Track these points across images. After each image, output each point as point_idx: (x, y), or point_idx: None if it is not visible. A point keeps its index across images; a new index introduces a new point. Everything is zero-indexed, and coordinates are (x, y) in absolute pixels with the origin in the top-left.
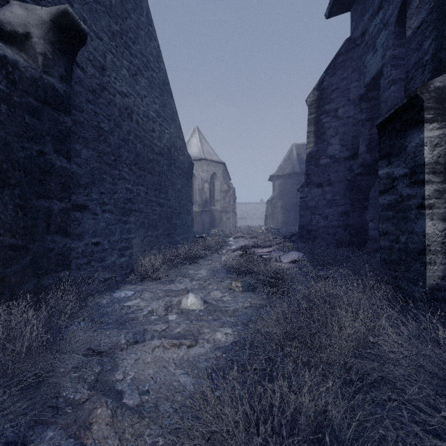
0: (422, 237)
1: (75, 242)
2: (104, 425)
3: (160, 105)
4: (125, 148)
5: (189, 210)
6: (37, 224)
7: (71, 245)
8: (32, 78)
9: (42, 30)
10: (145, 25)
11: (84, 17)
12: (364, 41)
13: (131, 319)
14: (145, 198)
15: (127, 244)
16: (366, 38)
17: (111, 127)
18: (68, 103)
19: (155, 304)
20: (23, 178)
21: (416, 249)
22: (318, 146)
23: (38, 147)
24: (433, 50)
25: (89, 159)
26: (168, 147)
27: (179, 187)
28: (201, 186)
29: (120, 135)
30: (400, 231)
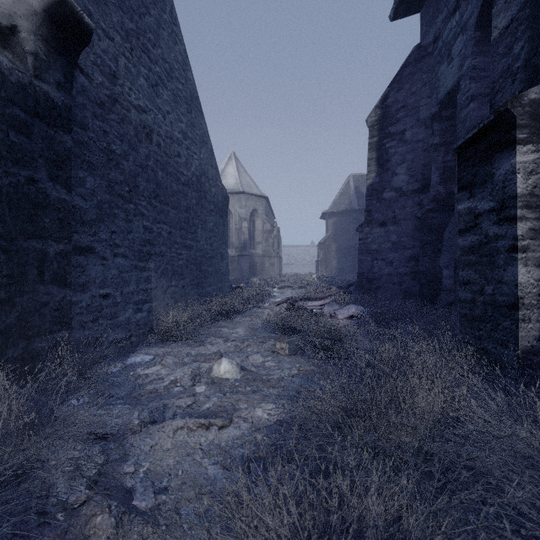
0: (514, 287)
1: (78, 294)
2: (105, 539)
3: (187, 124)
4: (143, 176)
5: (223, 254)
6: (27, 271)
7: (72, 298)
8: (19, 84)
9: (33, 23)
10: (169, 24)
11: (90, 10)
12: (436, 49)
13: (148, 392)
14: (169, 239)
15: (146, 296)
16: (439, 45)
17: (125, 149)
18: (68, 117)
19: (180, 371)
20: (6, 212)
21: (506, 302)
22: (380, 177)
23: (27, 172)
24: (526, 55)
25: (96, 189)
26: (197, 176)
27: (211, 225)
28: (238, 225)
29: (137, 160)
30: (485, 280)
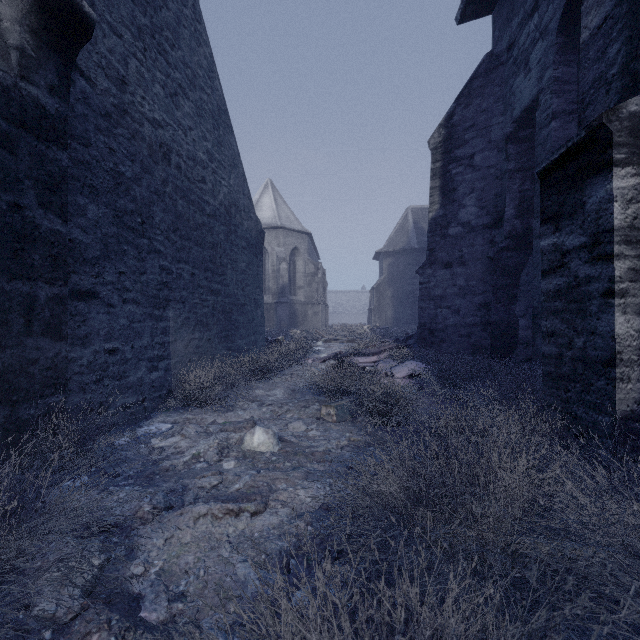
0: (610, 340)
1: (77, 348)
2: None
3: (214, 143)
4: (159, 205)
5: (257, 301)
6: (10, 320)
7: (70, 354)
8: None
9: (18, 9)
10: (191, 21)
11: None
12: (511, 57)
13: (164, 469)
14: (191, 282)
15: (163, 351)
16: (514, 53)
17: (137, 172)
18: (64, 130)
19: (204, 443)
20: None
21: (600, 358)
22: (445, 209)
23: (11, 197)
24: (623, 59)
25: (100, 220)
26: (226, 206)
27: (243, 266)
28: (276, 266)
29: (151, 185)
30: (574, 331)
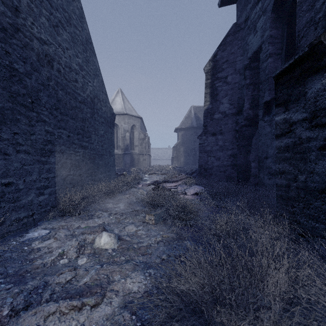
0: (324, 177)
1: None
2: None
3: (83, 60)
4: (45, 92)
5: (111, 153)
6: None
7: None
8: None
9: None
10: None
11: None
12: (246, 25)
13: (35, 267)
14: (68, 140)
15: (47, 183)
16: (248, 23)
17: (28, 69)
18: None
19: (68, 244)
20: None
21: (317, 188)
22: (212, 104)
23: None
24: None
25: None
26: (91, 98)
27: (102, 132)
28: (123, 134)
29: (39, 79)
30: (298, 171)
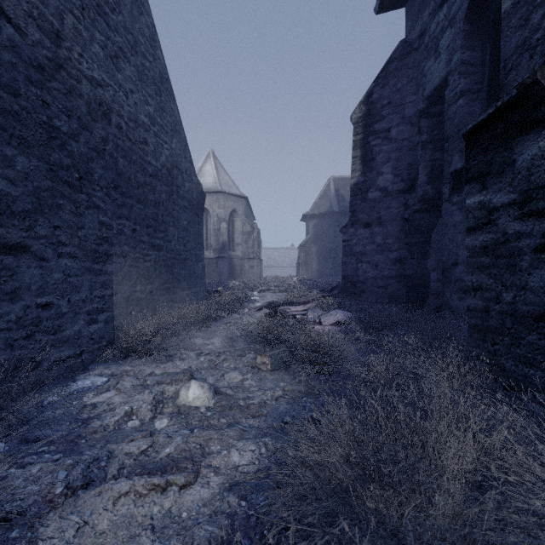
0: (543, 295)
1: (3, 304)
2: None
3: (156, 108)
4: (99, 162)
5: (199, 256)
6: None
7: None
8: None
9: None
10: None
11: None
12: (423, 44)
13: (91, 431)
14: (133, 237)
15: (102, 304)
16: (425, 40)
17: (74, 128)
18: None
19: (138, 398)
20: None
21: (531, 312)
22: (365, 176)
23: None
24: None
25: (32, 172)
26: (168, 168)
27: (184, 224)
28: (217, 226)
29: (90, 142)
30: (502, 286)
